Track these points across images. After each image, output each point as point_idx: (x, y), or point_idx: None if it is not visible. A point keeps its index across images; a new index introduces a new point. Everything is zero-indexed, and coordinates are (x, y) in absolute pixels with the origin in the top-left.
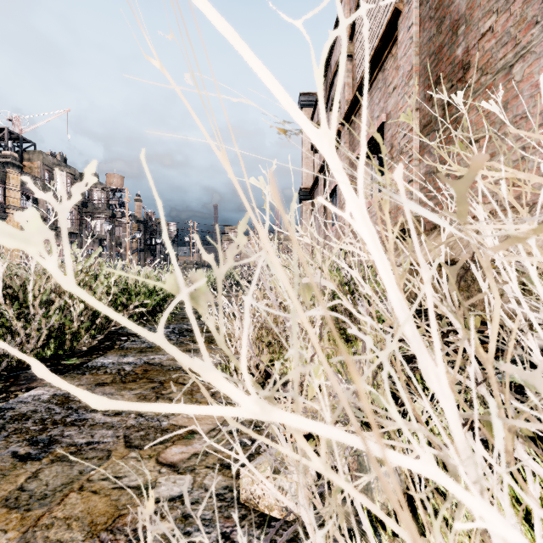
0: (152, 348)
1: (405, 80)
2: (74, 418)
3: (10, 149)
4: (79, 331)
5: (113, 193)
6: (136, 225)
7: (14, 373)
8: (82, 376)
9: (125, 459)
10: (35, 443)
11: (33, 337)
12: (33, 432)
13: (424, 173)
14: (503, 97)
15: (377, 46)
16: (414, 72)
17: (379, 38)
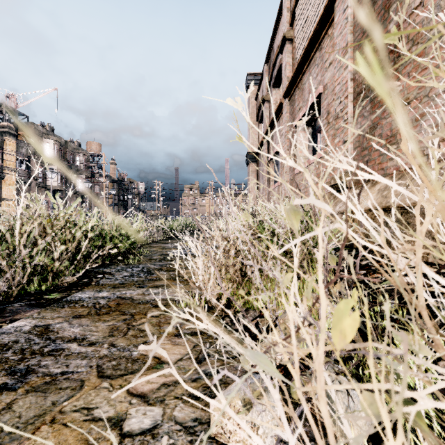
0: (124, 284)
1: (341, 55)
2: (51, 348)
3: (7, 121)
4: (61, 269)
5: (92, 157)
6: (111, 184)
7: (1, 306)
8: (61, 309)
9: (97, 389)
10: (12, 373)
11: (19, 274)
12: (12, 362)
13: (358, 134)
14: (433, 62)
15: (316, 28)
16: (349, 48)
17: (317, 21)
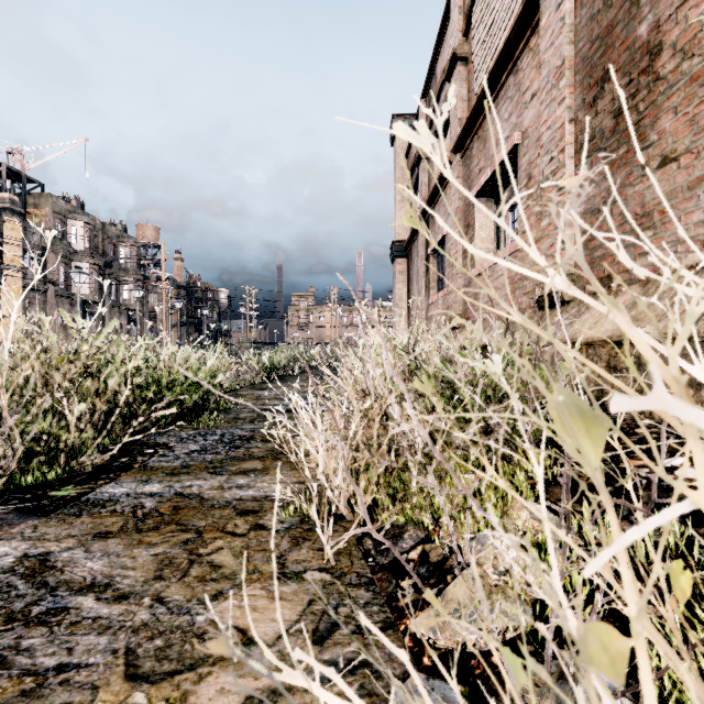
0: (189, 467)
1: (553, 80)
2: (45, 608)
3: (9, 191)
4: (82, 441)
5: (145, 249)
6: (175, 291)
7: None
8: (76, 518)
9: None
10: None
11: (7, 454)
12: None
13: (583, 212)
14: None
15: (509, 37)
16: (567, 68)
17: (512, 25)
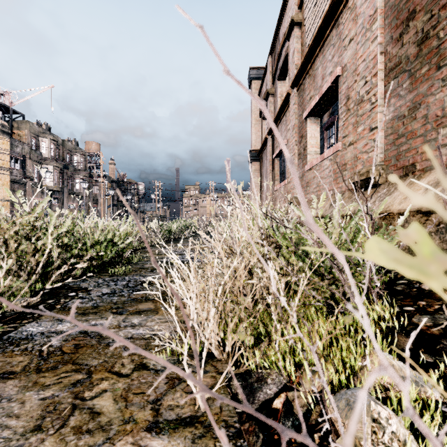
0: (97, 308)
1: (367, 25)
2: None
3: (1, 119)
4: (20, 287)
5: (91, 157)
6: (110, 184)
7: None
8: None
9: None
10: None
11: None
12: None
13: (391, 119)
14: None
15: (333, 0)
16: (378, 15)
17: None
